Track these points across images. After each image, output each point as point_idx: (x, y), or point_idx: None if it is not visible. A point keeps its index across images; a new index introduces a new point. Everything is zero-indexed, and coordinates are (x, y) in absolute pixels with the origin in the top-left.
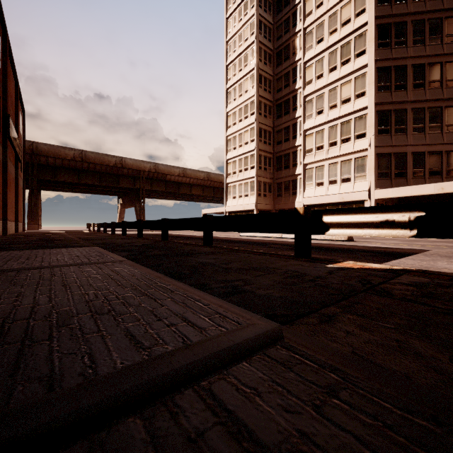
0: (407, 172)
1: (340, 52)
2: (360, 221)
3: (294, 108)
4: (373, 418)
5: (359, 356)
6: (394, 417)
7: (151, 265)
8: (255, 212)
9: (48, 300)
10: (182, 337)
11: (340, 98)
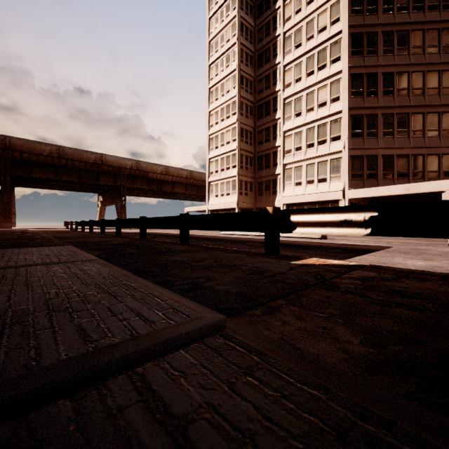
0: (378, 173)
1: (317, 58)
2: (323, 221)
3: (274, 110)
4: (275, 390)
5: (285, 341)
6: (292, 389)
7: (121, 263)
8: (237, 211)
9: (6, 299)
10: (131, 330)
11: (317, 102)
